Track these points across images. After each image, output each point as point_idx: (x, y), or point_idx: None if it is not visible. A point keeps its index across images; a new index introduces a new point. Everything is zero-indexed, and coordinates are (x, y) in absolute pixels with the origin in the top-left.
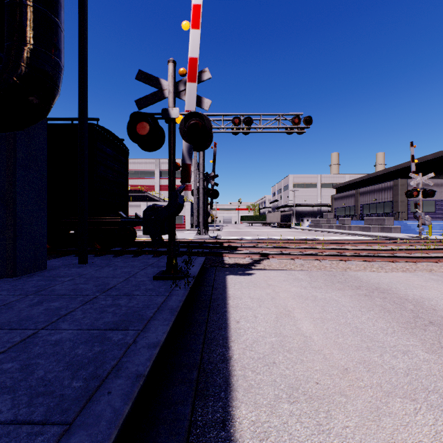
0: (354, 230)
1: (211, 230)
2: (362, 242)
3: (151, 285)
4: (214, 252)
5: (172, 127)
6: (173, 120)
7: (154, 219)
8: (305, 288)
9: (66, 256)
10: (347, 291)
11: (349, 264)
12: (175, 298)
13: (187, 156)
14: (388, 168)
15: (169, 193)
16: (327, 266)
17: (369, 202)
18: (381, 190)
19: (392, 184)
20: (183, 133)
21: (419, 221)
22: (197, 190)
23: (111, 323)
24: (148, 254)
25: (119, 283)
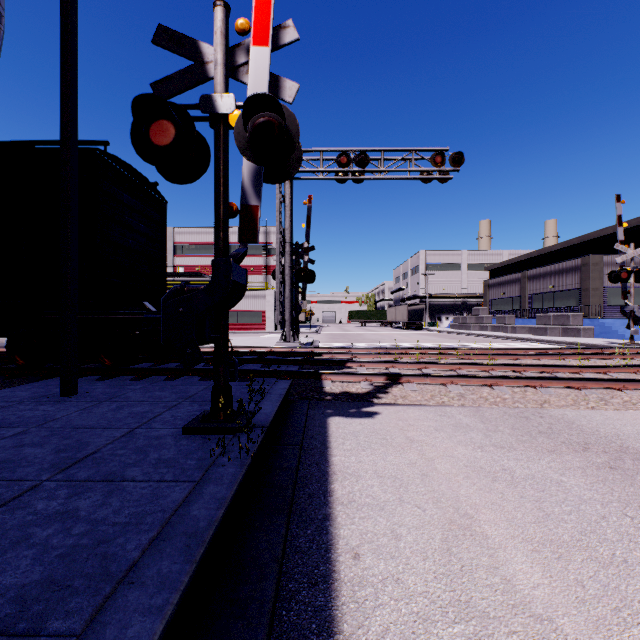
0: (521, 332)
1: (304, 333)
2: (548, 353)
3: (172, 449)
4: (307, 371)
5: (222, 132)
6: (223, 120)
7: (184, 313)
8: (483, 450)
9: (51, 379)
10: (567, 455)
11: (545, 394)
12: (211, 493)
13: (252, 189)
14: (570, 240)
15: (213, 261)
16: (507, 399)
17: (543, 290)
18: (562, 273)
19: (580, 263)
20: (241, 143)
21: (629, 319)
22: (281, 270)
23: (7, 597)
24: (192, 375)
25: (109, 443)
